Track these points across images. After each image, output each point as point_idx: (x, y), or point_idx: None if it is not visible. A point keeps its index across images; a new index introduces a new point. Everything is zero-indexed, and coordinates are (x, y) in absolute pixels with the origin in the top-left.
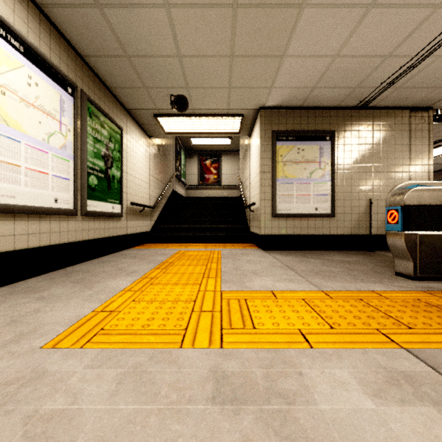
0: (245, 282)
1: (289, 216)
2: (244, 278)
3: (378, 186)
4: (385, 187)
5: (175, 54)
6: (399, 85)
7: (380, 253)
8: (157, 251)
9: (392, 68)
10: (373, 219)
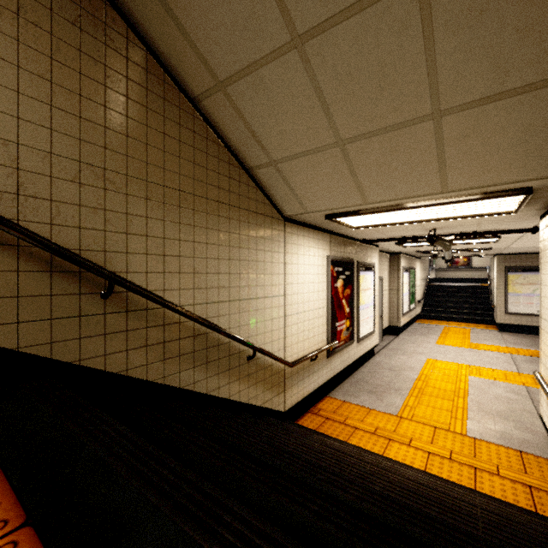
0: (479, 342)
1: (517, 314)
2: (479, 341)
3: None
4: None
5: None
6: None
7: None
8: (432, 325)
9: None
10: None
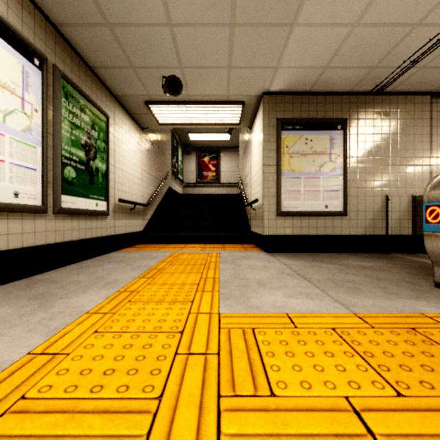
0: (250, 297)
1: (296, 214)
2: (248, 292)
3: (395, 181)
4: (403, 182)
5: (165, 22)
6: (424, 64)
7: (398, 256)
8: (149, 253)
9: (419, 41)
10: (390, 218)
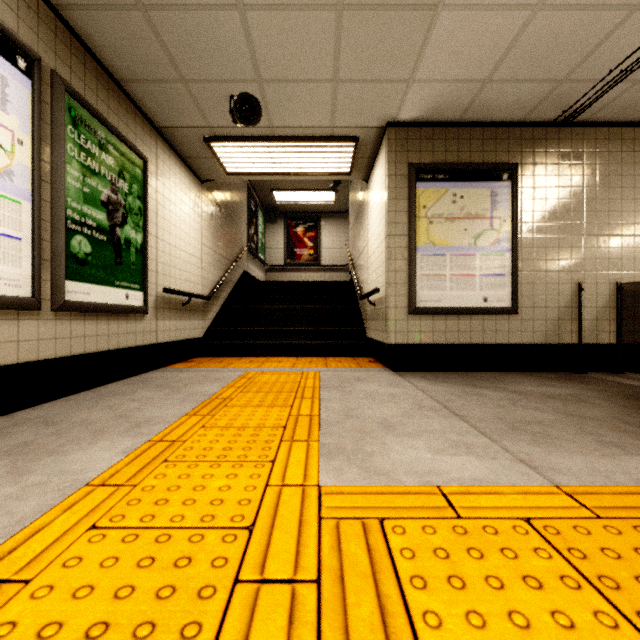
0: (372, 453)
1: (439, 312)
2: (367, 442)
3: (592, 260)
4: (605, 262)
5: (232, 2)
6: None
7: (598, 376)
8: (210, 372)
9: (638, 36)
10: (585, 318)
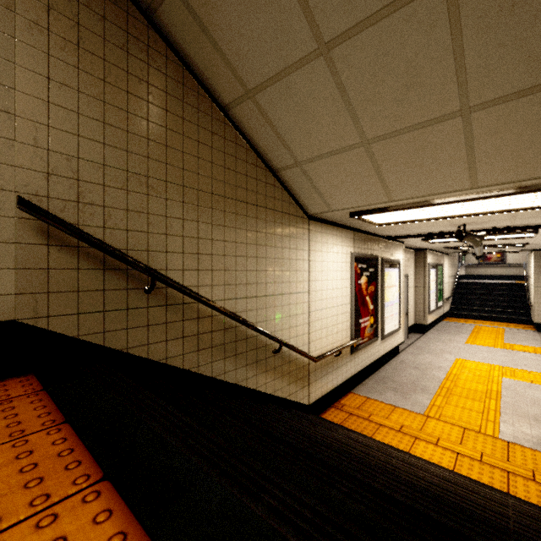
0: (514, 342)
1: None
2: (514, 341)
3: None
4: None
5: None
6: None
7: None
8: (461, 324)
9: None
10: None
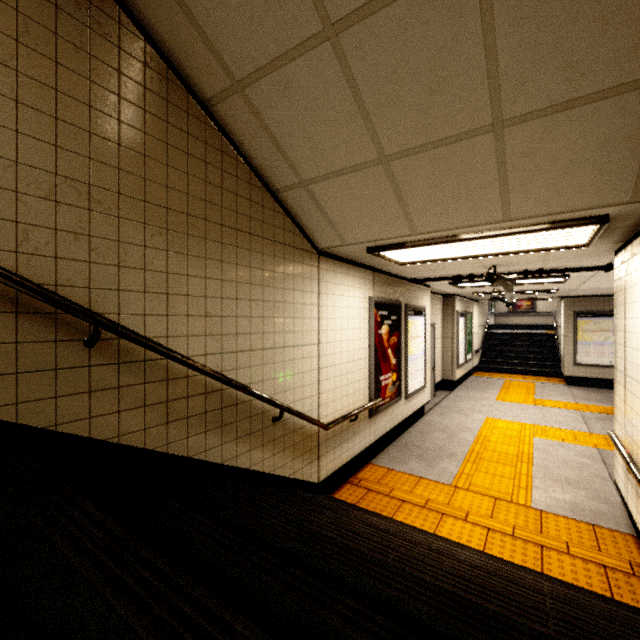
0: (545, 397)
1: (587, 366)
2: (545, 396)
3: None
4: None
5: None
6: None
7: None
8: (491, 379)
9: None
10: None
